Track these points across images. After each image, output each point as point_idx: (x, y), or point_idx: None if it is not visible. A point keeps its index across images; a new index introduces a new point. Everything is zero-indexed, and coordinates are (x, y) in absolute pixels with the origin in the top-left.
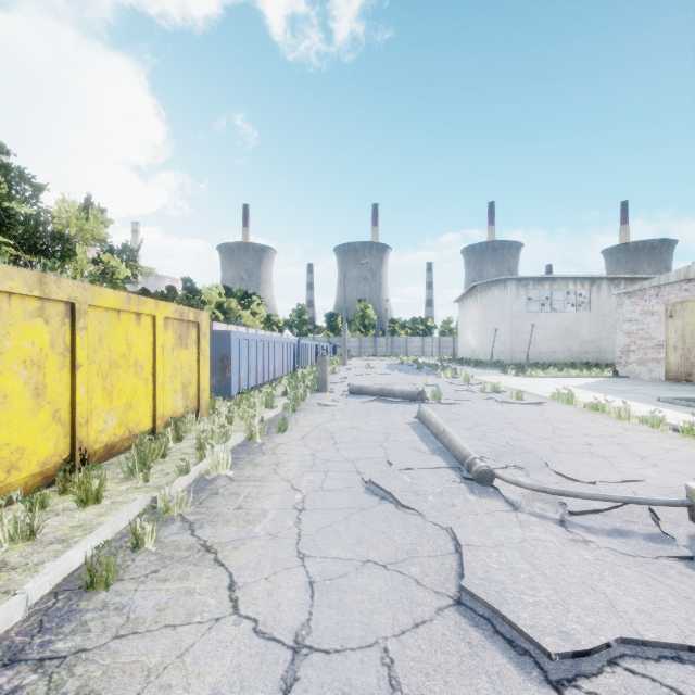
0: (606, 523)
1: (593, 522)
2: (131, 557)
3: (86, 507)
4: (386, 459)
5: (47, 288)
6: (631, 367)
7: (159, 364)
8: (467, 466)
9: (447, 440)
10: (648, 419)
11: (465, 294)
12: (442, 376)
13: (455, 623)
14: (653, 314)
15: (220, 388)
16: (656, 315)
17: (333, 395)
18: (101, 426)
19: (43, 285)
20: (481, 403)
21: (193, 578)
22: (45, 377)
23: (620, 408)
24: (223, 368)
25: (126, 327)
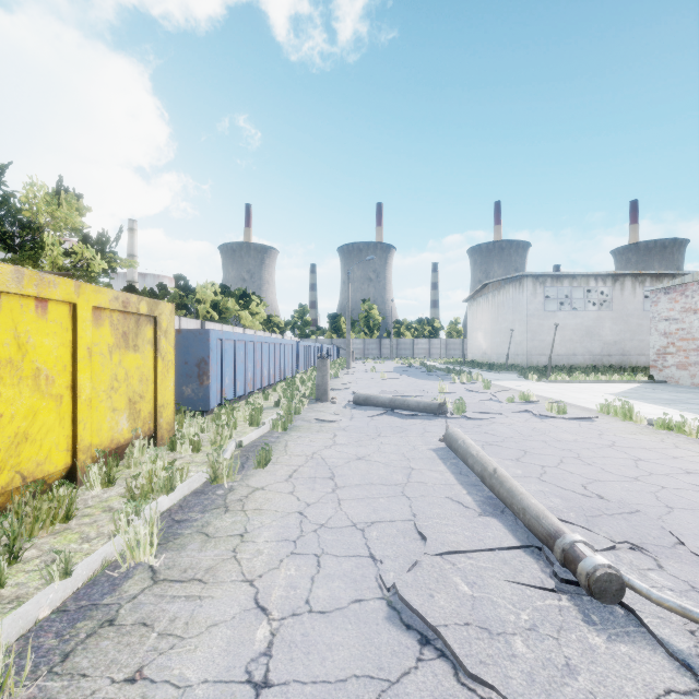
0: None
1: None
2: None
3: None
4: (413, 525)
5: None
6: (669, 371)
7: (82, 373)
8: (562, 555)
9: (506, 491)
10: None
11: (475, 293)
12: (457, 381)
13: None
14: (696, 312)
15: (197, 399)
16: None
17: (335, 406)
18: None
19: None
20: (516, 417)
21: None
22: None
23: None
24: (200, 375)
25: (15, 318)
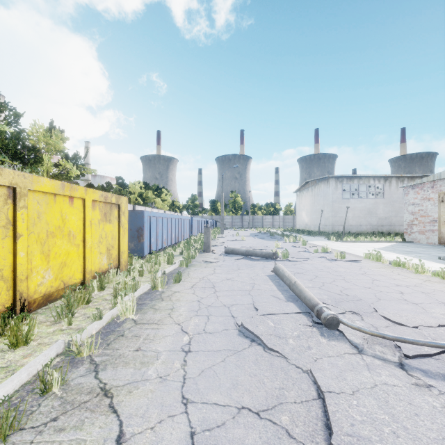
0: (440, 368)
1: (428, 366)
2: (38, 402)
3: (16, 348)
4: (253, 305)
5: None
6: (414, 235)
7: (88, 234)
8: (316, 313)
9: (298, 290)
10: (440, 273)
11: (301, 188)
12: (287, 241)
13: None
14: (429, 200)
15: (137, 250)
16: (432, 200)
17: (214, 255)
18: (40, 280)
19: None
20: (316, 260)
21: (87, 427)
22: None
23: (417, 265)
24: (138, 236)
25: (61, 206)
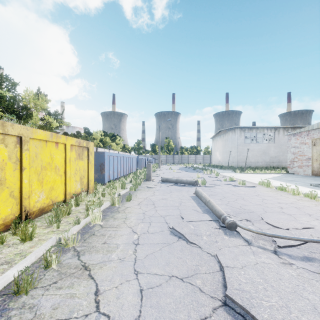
0: (299, 253)
1: (292, 252)
2: (43, 273)
3: (25, 242)
4: (180, 216)
5: (6, 128)
6: (295, 169)
7: (67, 167)
8: (222, 220)
9: (211, 206)
10: (309, 195)
11: (215, 135)
12: (205, 173)
13: (224, 319)
14: (305, 144)
15: (100, 179)
16: (307, 144)
17: (154, 182)
18: (37, 199)
19: (4, 127)
20: (225, 186)
21: (76, 287)
22: (5, 174)
23: (294, 189)
24: (101, 169)
25: (50, 149)
